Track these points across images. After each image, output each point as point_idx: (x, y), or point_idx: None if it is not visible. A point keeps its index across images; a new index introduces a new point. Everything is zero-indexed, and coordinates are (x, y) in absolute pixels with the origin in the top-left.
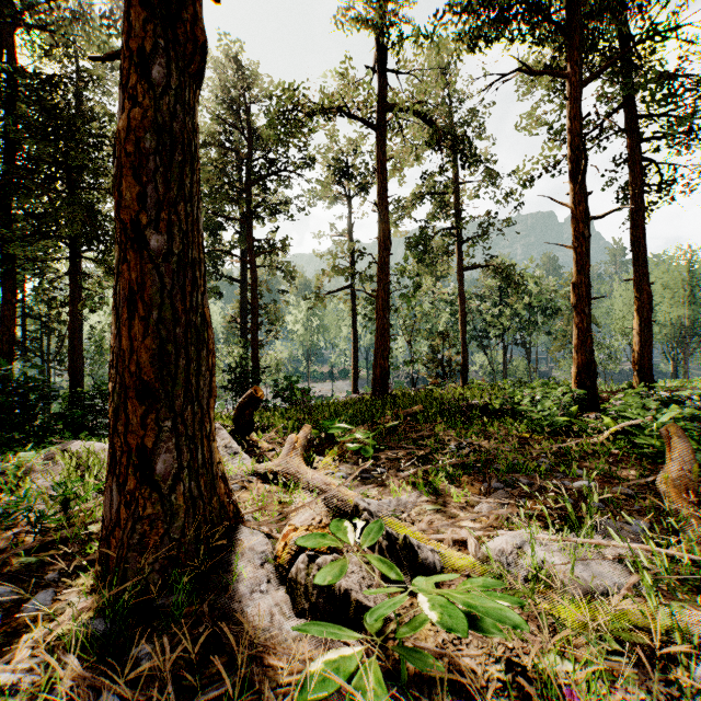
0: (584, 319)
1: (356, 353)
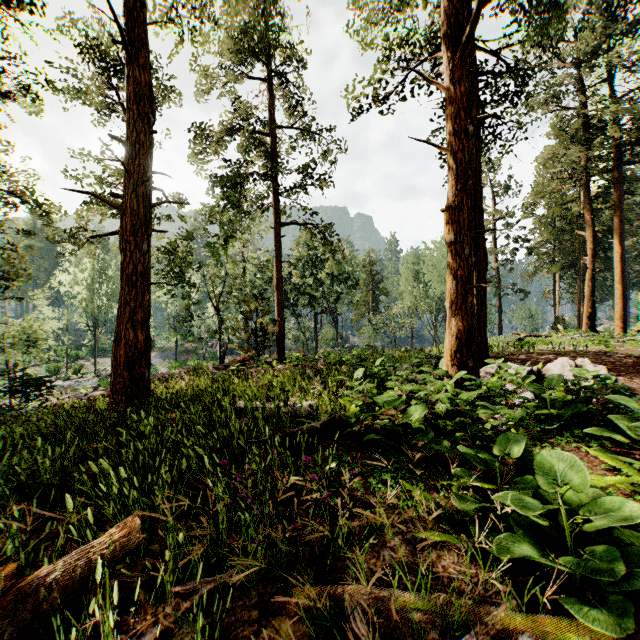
0: (465, 262)
1: None
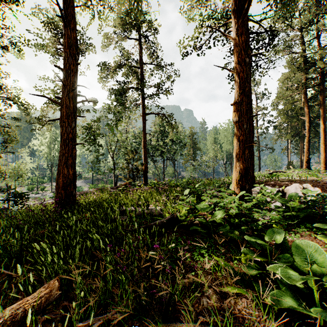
0: (244, 132)
1: None
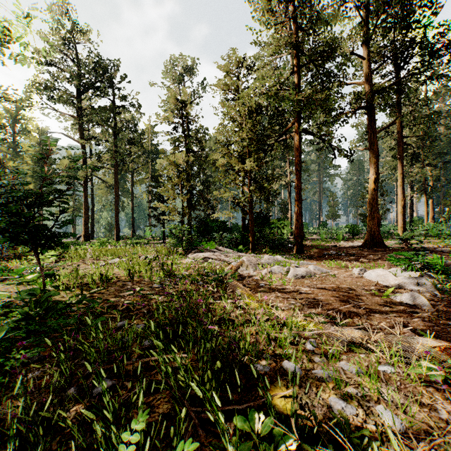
0: (133, 223)
1: (75, 229)
